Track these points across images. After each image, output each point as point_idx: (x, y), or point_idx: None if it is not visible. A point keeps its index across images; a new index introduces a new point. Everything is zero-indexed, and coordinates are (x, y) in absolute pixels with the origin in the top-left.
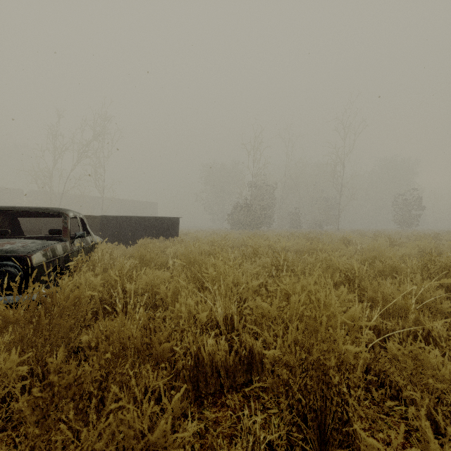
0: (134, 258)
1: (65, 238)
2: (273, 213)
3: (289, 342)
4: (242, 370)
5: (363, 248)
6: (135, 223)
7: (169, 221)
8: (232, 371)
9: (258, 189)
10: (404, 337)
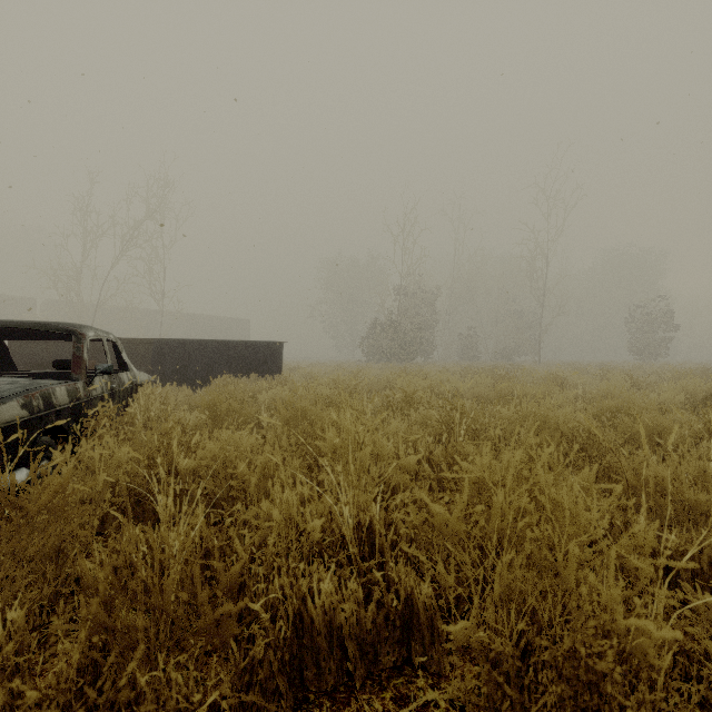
0: (201, 411)
1: (77, 375)
2: (433, 335)
3: (495, 597)
4: (391, 639)
5: (590, 392)
6: (211, 350)
7: (266, 348)
8: (372, 643)
9: (410, 297)
10: (703, 565)
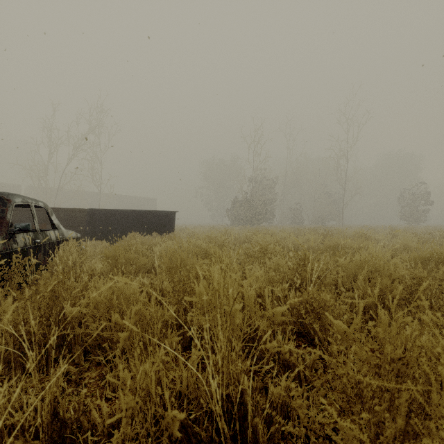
0: (103, 260)
1: None
2: (274, 208)
3: None
4: None
5: (393, 245)
6: (126, 217)
7: (164, 215)
8: None
9: (259, 183)
10: None
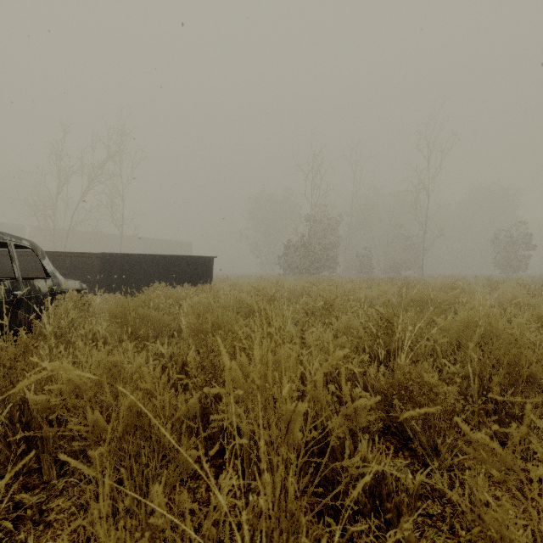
0: (107, 319)
1: None
2: (337, 254)
3: None
4: None
5: (499, 300)
6: (151, 263)
7: (199, 262)
8: None
9: (318, 223)
10: None
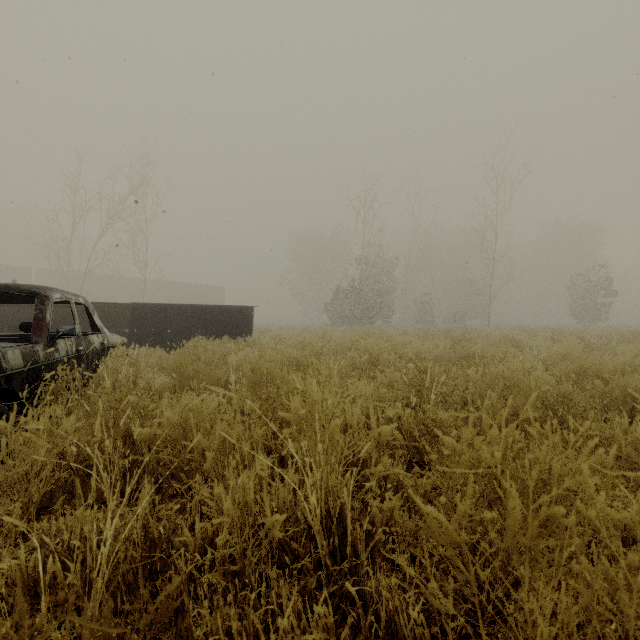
0: (167, 373)
1: (37, 338)
2: (392, 301)
3: None
4: None
5: (548, 354)
6: (186, 314)
7: (238, 312)
8: None
9: (371, 266)
10: None
